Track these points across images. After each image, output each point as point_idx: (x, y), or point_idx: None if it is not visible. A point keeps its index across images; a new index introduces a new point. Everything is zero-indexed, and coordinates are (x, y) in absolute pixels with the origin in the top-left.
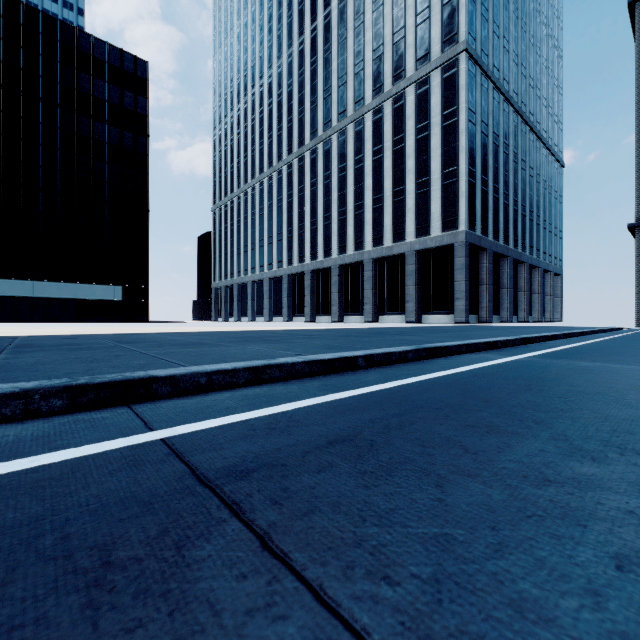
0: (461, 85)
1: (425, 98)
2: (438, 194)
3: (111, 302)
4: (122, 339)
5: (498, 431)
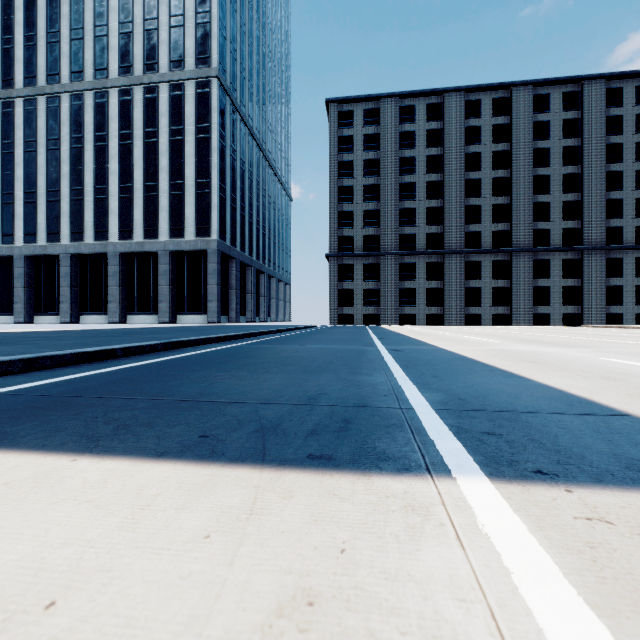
0: (214, 107)
1: (180, 103)
2: (193, 200)
3: None
4: None
5: (197, 370)
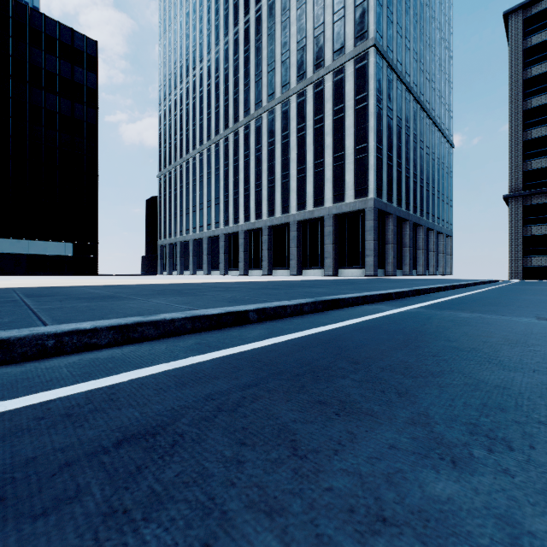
0: (370, 75)
1: (341, 85)
2: (351, 167)
3: (62, 257)
4: (39, 292)
5: (350, 411)
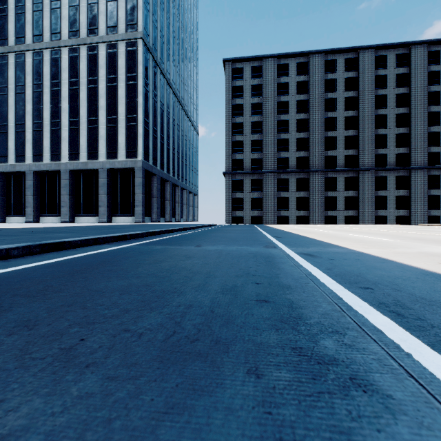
0: (139, 61)
1: (114, 58)
2: (124, 131)
3: None
4: None
5: None
